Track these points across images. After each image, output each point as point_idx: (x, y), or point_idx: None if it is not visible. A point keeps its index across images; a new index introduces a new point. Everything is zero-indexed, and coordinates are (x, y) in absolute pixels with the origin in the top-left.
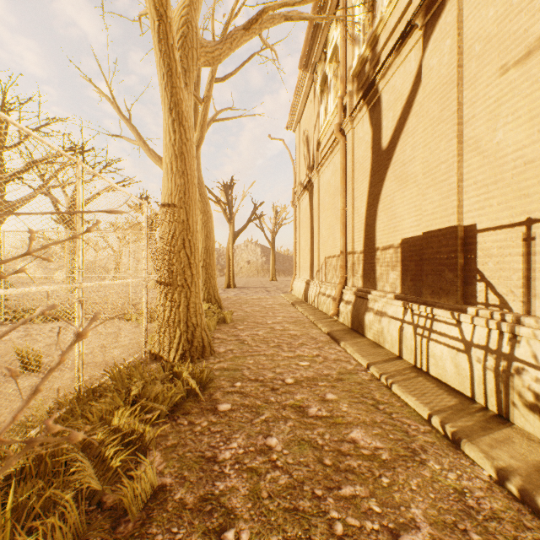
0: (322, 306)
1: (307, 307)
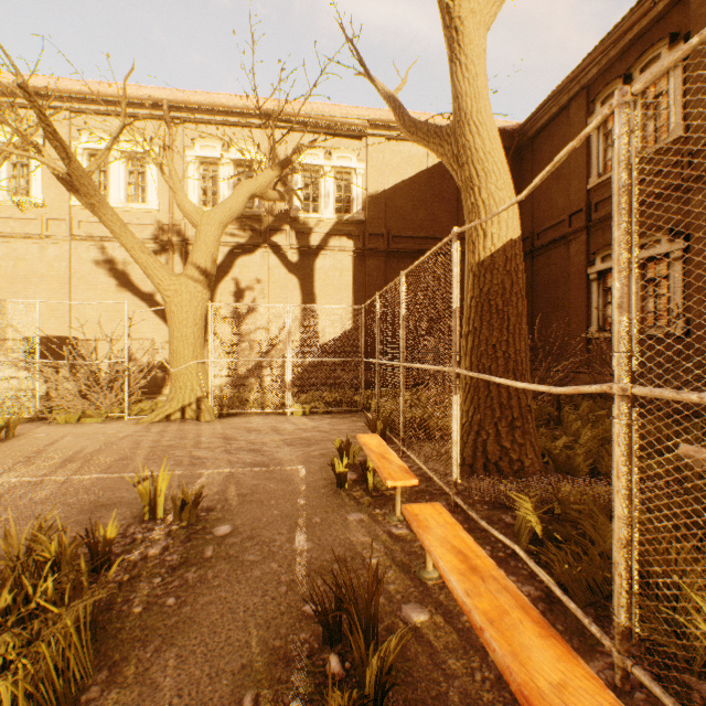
0: None
1: None
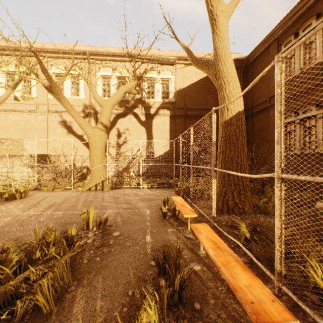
0: None
1: None
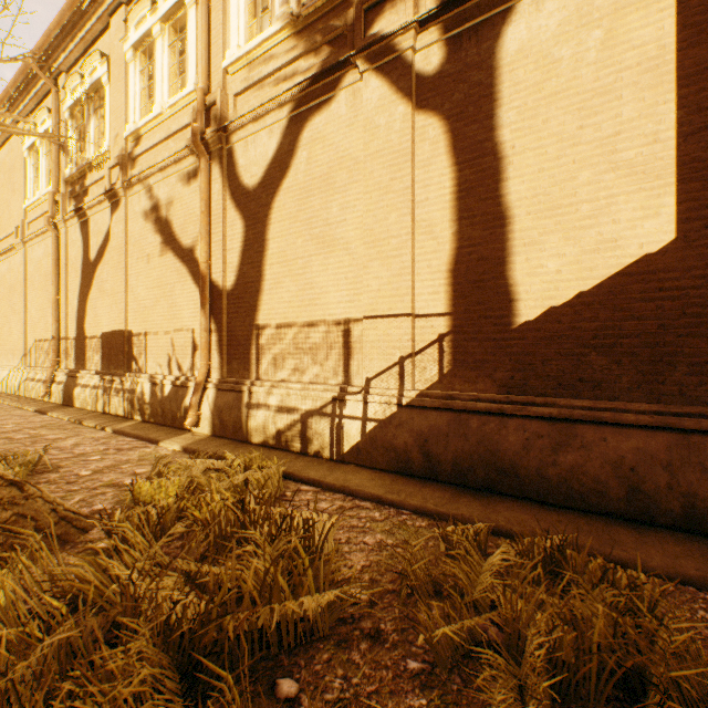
0: (32, 392)
1: (9, 397)
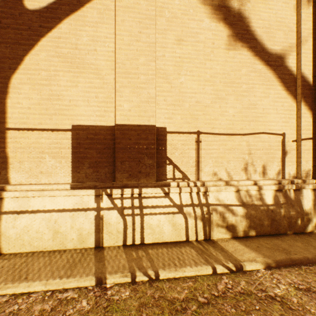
0: None
1: None
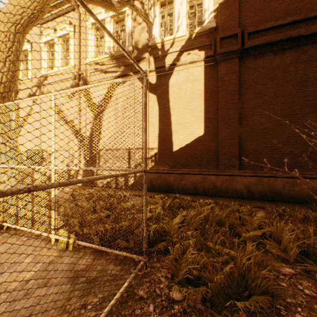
0: None
1: None
